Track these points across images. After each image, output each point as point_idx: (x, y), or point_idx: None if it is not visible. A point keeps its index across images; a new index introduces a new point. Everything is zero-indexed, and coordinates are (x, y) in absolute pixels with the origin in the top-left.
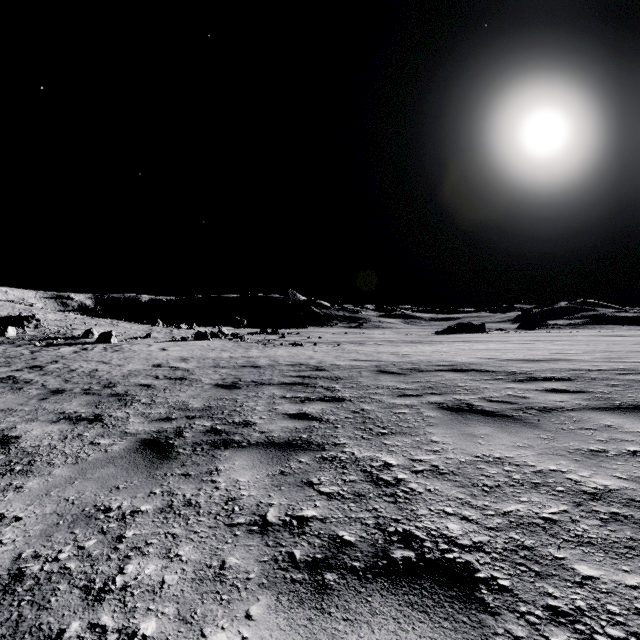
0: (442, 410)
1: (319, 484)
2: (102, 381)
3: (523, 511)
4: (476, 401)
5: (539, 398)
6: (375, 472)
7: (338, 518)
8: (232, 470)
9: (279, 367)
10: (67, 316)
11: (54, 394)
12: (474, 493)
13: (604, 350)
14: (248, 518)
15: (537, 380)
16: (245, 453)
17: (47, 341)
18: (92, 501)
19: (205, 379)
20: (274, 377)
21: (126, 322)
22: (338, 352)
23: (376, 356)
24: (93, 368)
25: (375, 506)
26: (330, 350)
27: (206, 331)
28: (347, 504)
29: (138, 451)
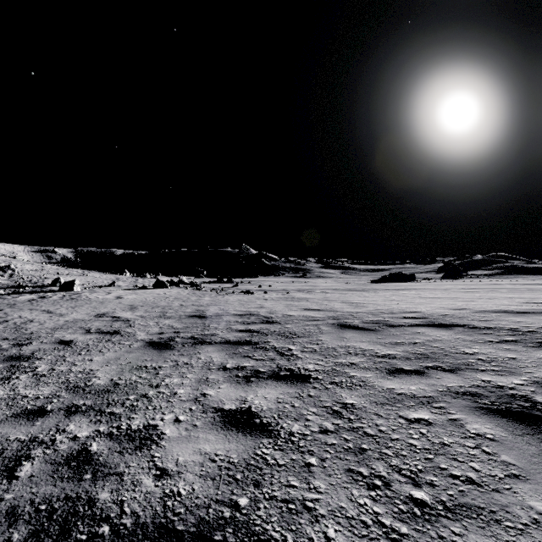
0: (495, 417)
1: None
2: (22, 336)
3: None
4: (535, 392)
5: None
6: None
7: None
8: None
9: (227, 318)
10: (43, 267)
11: None
12: None
13: None
14: None
15: None
16: None
17: (15, 289)
18: None
19: (140, 333)
20: (218, 332)
21: (97, 272)
22: (288, 300)
23: (328, 305)
24: (30, 318)
25: None
26: (280, 298)
27: (168, 280)
28: None
29: None
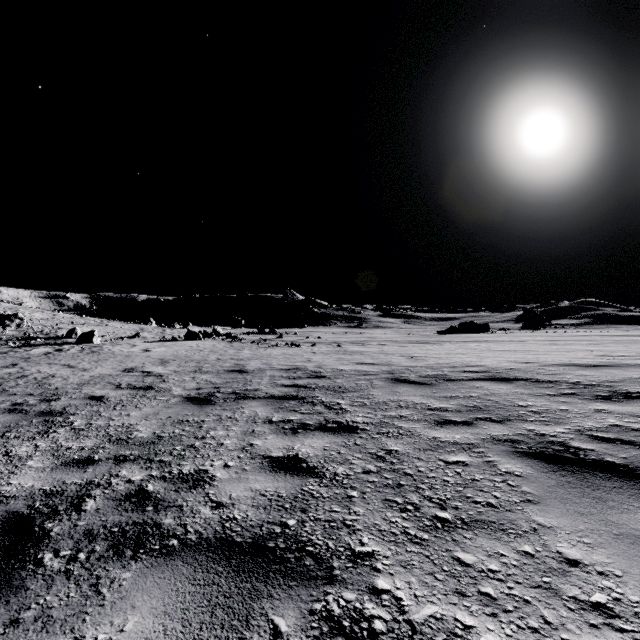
0: (528, 459)
1: None
2: (47, 391)
3: None
4: (573, 438)
5: None
6: None
7: None
8: None
9: (270, 372)
10: (55, 315)
11: None
12: None
13: None
14: None
15: (632, 397)
16: (163, 579)
17: (25, 341)
18: None
19: (176, 389)
20: (262, 387)
21: (117, 321)
22: (339, 353)
23: (384, 358)
24: (51, 373)
25: None
26: (330, 351)
27: (200, 331)
28: None
29: None
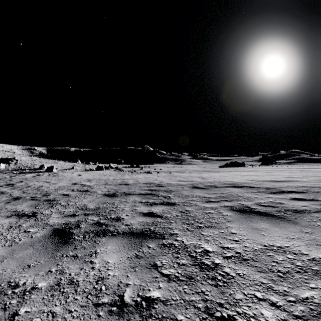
0: (234, 211)
1: (161, 267)
2: (43, 192)
3: (317, 298)
4: (252, 205)
5: (290, 204)
6: (199, 257)
7: (176, 300)
8: (105, 253)
9: (139, 184)
10: (32, 158)
11: (14, 200)
12: (273, 278)
13: (313, 175)
14: (110, 298)
15: (284, 192)
16: (115, 240)
17: (20, 171)
18: (8, 277)
19: (99, 191)
20: (136, 190)
21: (62, 161)
22: (170, 176)
23: (190, 179)
24: (40, 185)
25: (202, 289)
26: (166, 175)
27: (102, 166)
28: (182, 286)
29: (50, 237)
